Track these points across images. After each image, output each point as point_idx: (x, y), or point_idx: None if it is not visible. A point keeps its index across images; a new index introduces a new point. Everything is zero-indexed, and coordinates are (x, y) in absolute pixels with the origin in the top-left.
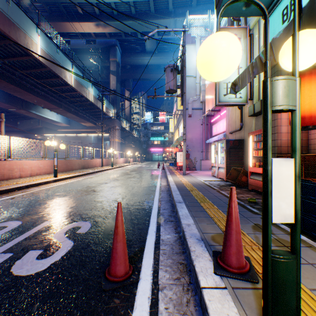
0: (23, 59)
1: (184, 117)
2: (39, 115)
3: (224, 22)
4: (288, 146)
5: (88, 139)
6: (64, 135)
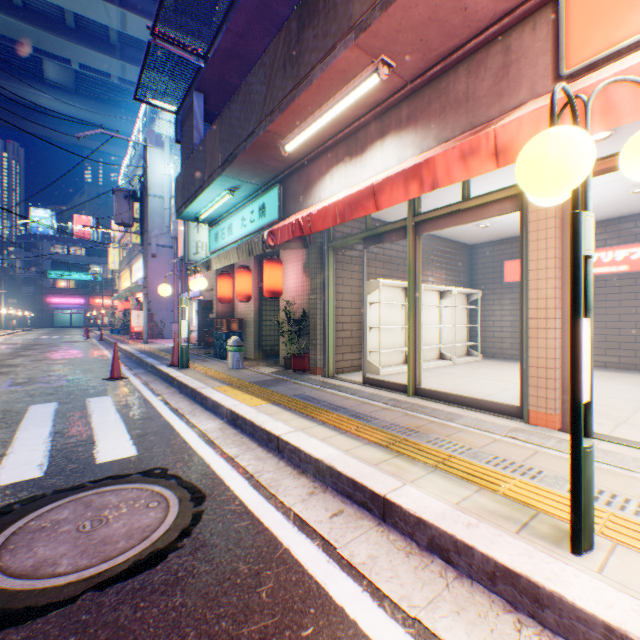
0: None
1: (146, 264)
2: None
3: None
4: (224, 313)
5: None
6: None
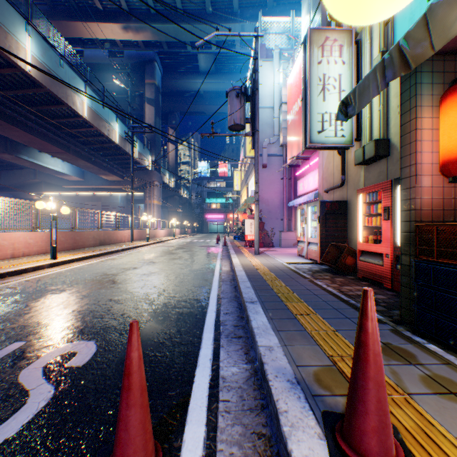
0: (3, 72)
1: (256, 166)
2: (34, 163)
3: (316, 24)
4: (433, 210)
5: (112, 201)
6: (75, 194)
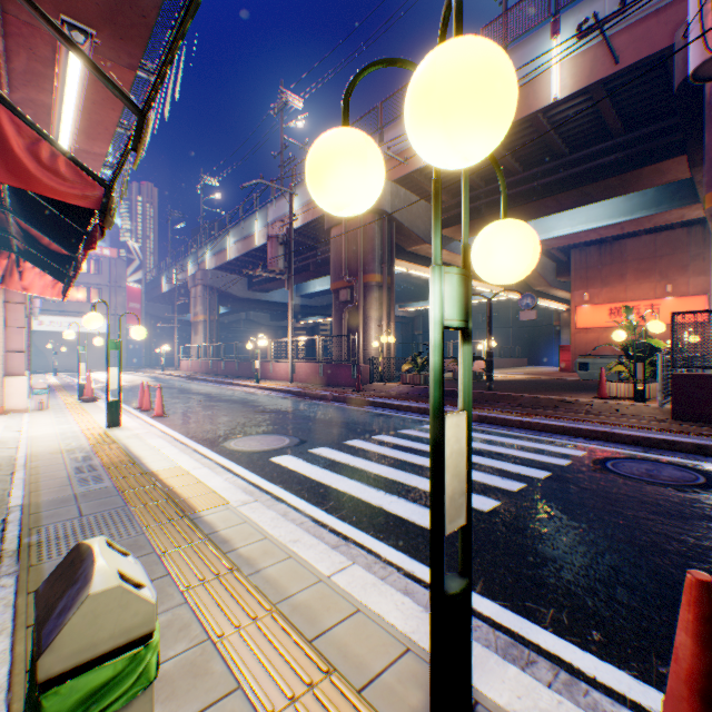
0: None
1: None
2: None
3: None
4: None
5: None
6: None
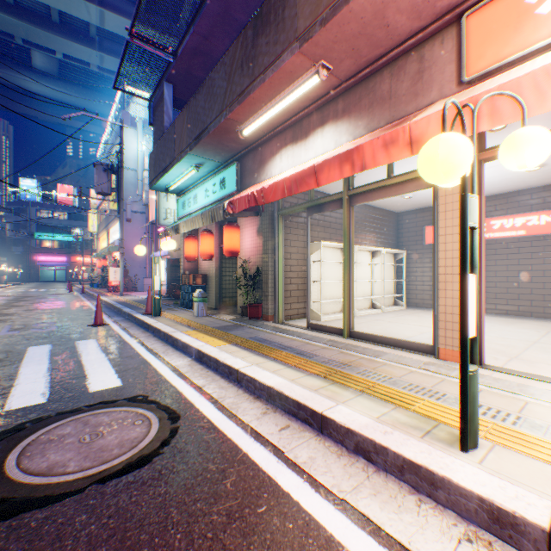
0: None
1: (122, 227)
2: None
3: None
4: (189, 269)
5: None
6: None
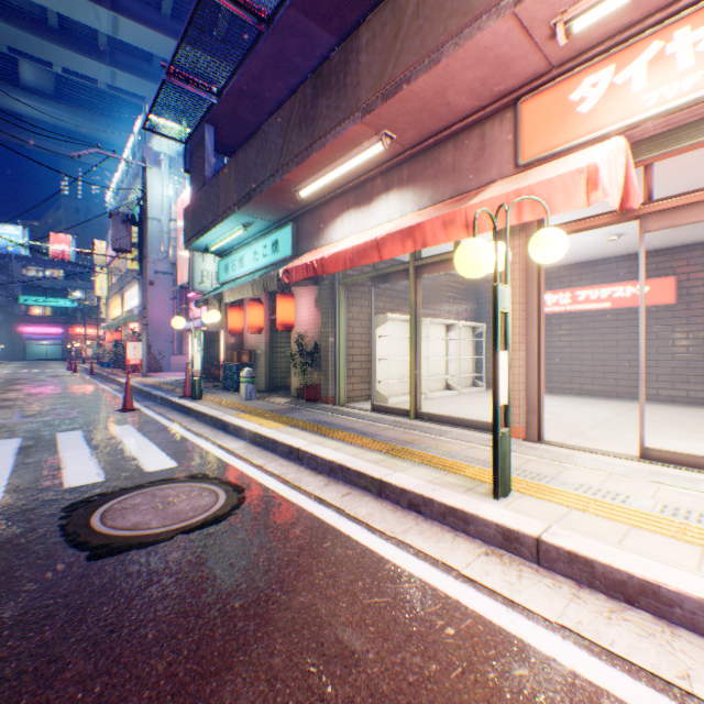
0: None
1: (146, 292)
2: None
3: None
4: (233, 345)
5: None
6: None
